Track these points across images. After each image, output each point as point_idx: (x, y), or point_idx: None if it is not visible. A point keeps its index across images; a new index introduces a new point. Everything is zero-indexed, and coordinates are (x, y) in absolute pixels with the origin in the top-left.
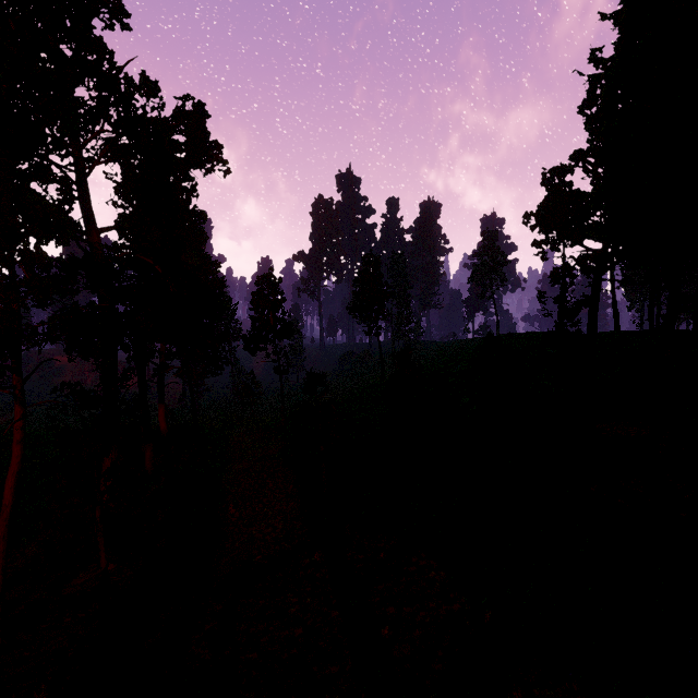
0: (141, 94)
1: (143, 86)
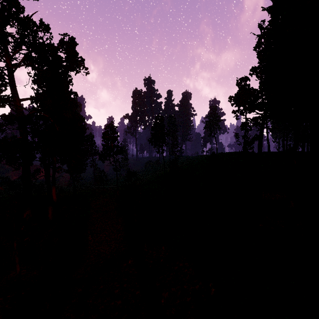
0: (40, 30)
1: (41, 27)
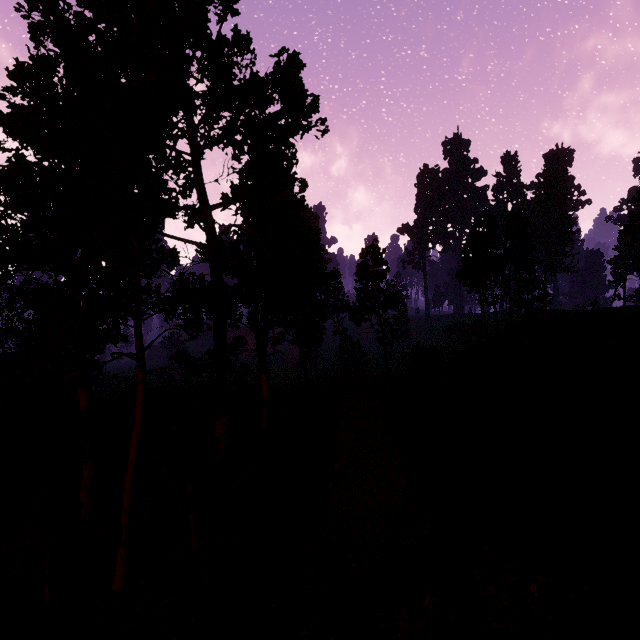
0: (235, 53)
1: (236, 44)
